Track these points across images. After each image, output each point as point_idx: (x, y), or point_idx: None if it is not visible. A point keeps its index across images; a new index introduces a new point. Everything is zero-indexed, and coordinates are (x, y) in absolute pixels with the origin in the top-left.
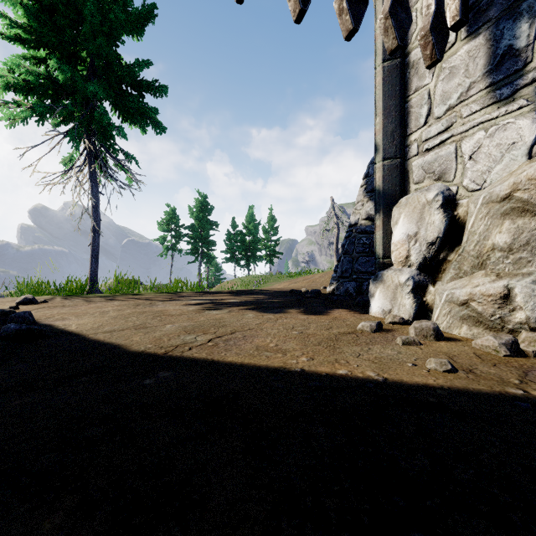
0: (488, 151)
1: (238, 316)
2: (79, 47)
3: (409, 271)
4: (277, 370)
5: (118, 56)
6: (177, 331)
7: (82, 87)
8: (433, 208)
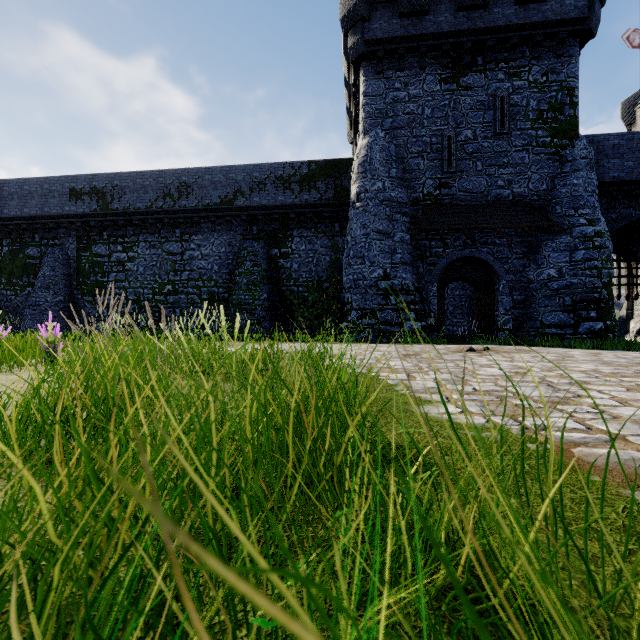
0: None
1: None
2: None
3: (633, 334)
4: None
5: None
6: None
7: None
8: (638, 323)
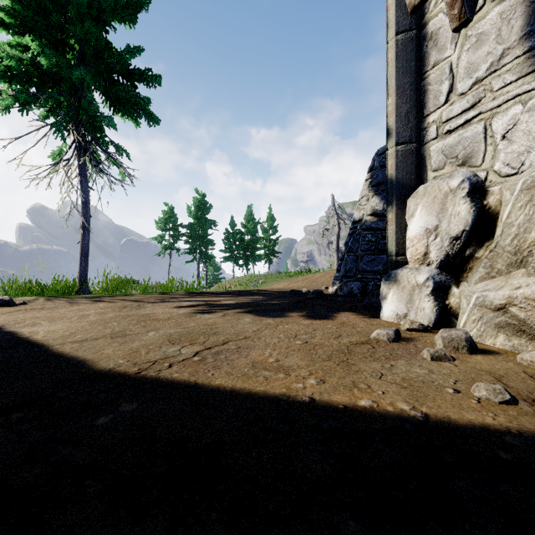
0: (527, 127)
1: (233, 321)
2: (67, 33)
3: (428, 270)
4: (279, 400)
5: (110, 45)
6: (159, 340)
7: (69, 74)
8: (458, 196)
